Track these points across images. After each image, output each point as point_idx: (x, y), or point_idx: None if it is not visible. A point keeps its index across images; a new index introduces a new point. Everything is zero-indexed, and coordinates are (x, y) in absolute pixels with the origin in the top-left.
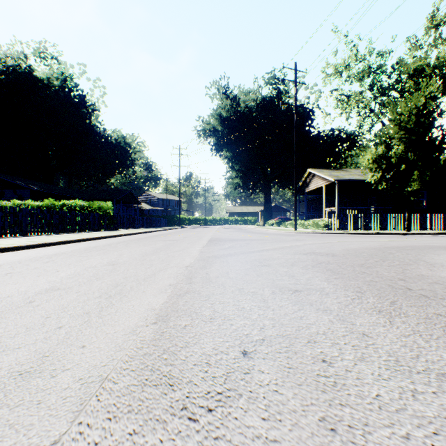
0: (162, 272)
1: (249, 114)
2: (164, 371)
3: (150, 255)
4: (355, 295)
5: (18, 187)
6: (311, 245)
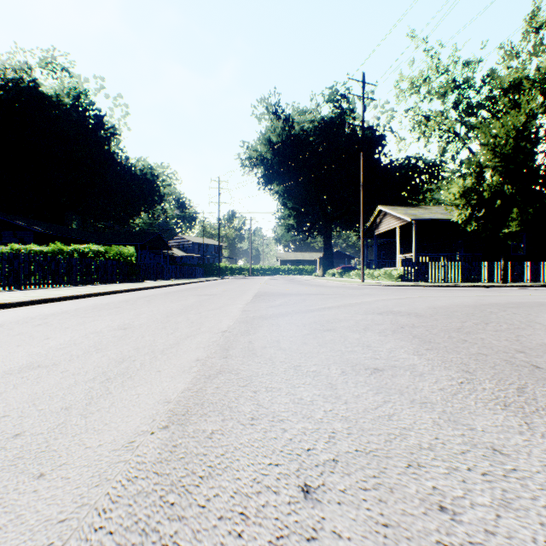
0: (188, 340)
1: (305, 139)
2: (164, 535)
3: (176, 315)
4: (462, 377)
5: (19, 229)
6: (385, 302)
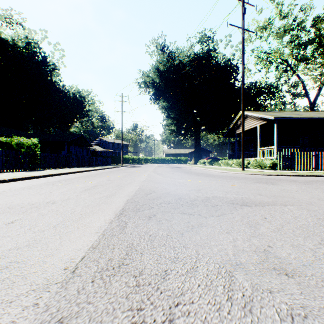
0: None
1: (183, 67)
2: None
3: None
4: None
5: None
6: None
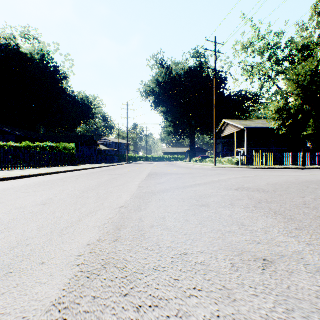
0: (89, 217)
1: (179, 79)
2: None
3: (90, 191)
4: None
5: (6, 133)
6: (235, 179)
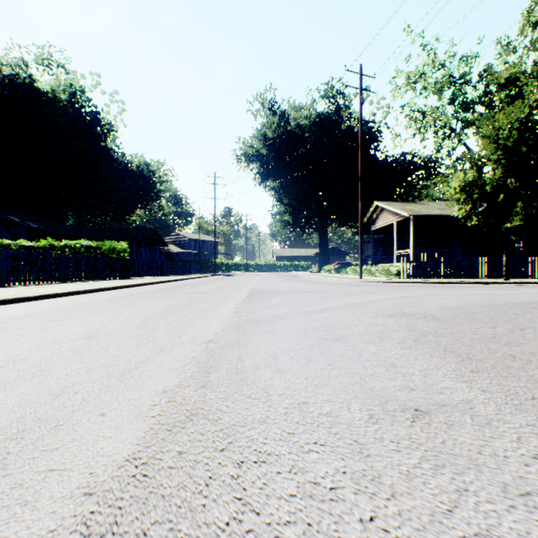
0: (161, 356)
1: (301, 135)
2: None
3: (158, 318)
4: None
5: (13, 225)
6: (391, 301)
